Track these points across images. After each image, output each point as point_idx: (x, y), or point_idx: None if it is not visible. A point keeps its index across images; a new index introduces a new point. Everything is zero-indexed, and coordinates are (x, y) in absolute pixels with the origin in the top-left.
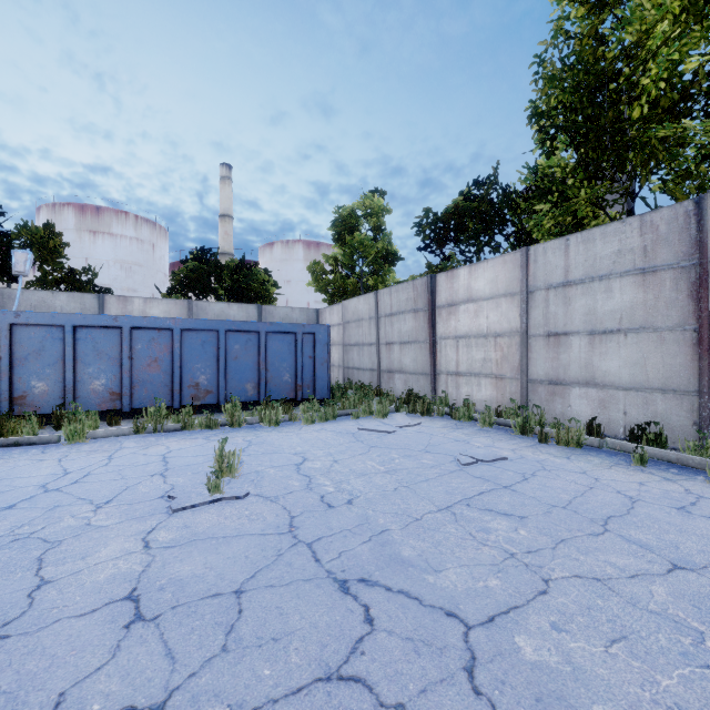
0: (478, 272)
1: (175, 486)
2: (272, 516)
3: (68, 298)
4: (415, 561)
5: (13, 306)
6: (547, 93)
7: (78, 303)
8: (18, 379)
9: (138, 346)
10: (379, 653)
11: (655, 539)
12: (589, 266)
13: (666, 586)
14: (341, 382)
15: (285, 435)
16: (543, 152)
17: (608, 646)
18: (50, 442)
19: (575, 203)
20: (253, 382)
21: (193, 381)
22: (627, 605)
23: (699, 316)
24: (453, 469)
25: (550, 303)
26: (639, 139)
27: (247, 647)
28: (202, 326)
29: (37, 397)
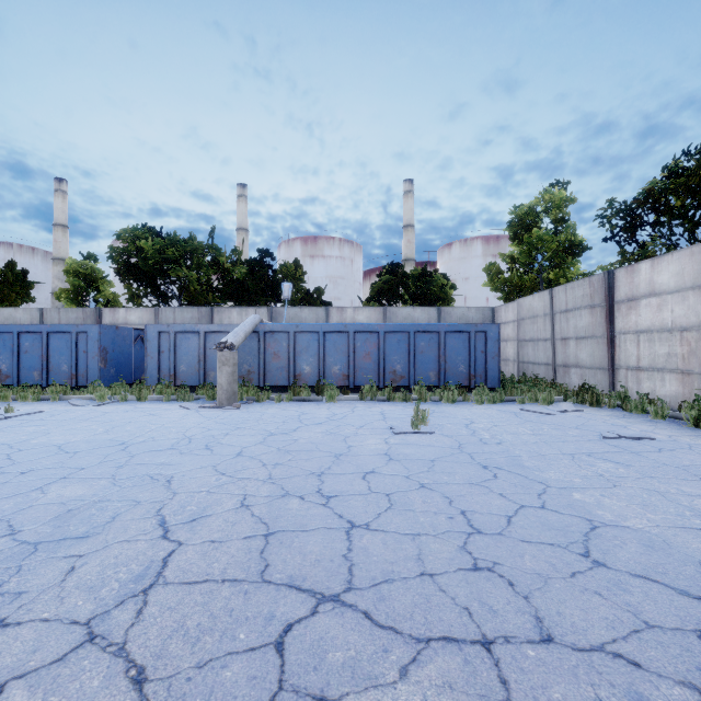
0: (661, 265)
1: (392, 425)
2: (448, 442)
3: (309, 312)
4: (531, 467)
5: (283, 319)
6: None
7: (314, 314)
8: (297, 364)
9: (358, 344)
10: (496, 483)
11: None
12: None
13: None
14: (515, 375)
15: (459, 409)
16: None
17: (629, 504)
18: (318, 400)
19: None
20: (434, 371)
21: (392, 368)
22: (664, 499)
23: None
24: (592, 439)
25: None
26: None
27: (437, 472)
28: (398, 329)
29: (306, 375)
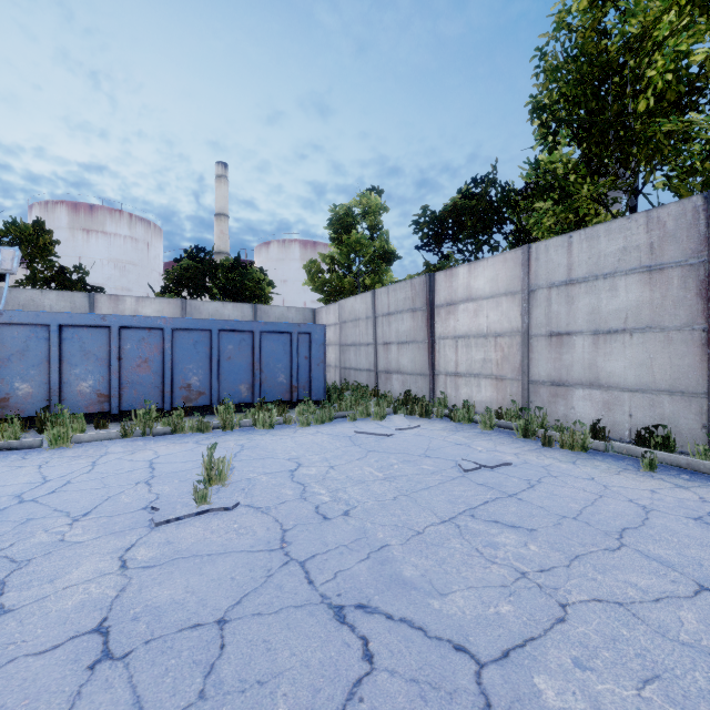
0: (478, 270)
1: (160, 495)
2: (262, 530)
3: (57, 297)
4: (418, 583)
5: None
6: (548, 88)
7: (68, 302)
8: (0, 381)
9: (127, 346)
10: (380, 700)
11: (675, 555)
12: (593, 264)
13: (695, 611)
14: (337, 382)
15: (279, 439)
16: (545, 147)
17: (640, 688)
18: (32, 446)
19: (577, 200)
20: (247, 383)
21: (185, 382)
22: (655, 635)
23: (709, 315)
24: (455, 476)
25: (553, 302)
26: (644, 133)
27: (228, 693)
28: (194, 326)
29: (20, 399)
